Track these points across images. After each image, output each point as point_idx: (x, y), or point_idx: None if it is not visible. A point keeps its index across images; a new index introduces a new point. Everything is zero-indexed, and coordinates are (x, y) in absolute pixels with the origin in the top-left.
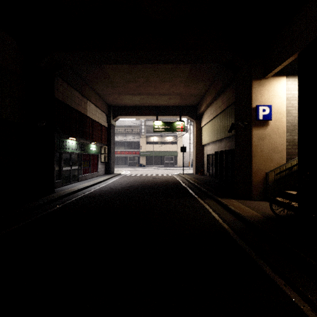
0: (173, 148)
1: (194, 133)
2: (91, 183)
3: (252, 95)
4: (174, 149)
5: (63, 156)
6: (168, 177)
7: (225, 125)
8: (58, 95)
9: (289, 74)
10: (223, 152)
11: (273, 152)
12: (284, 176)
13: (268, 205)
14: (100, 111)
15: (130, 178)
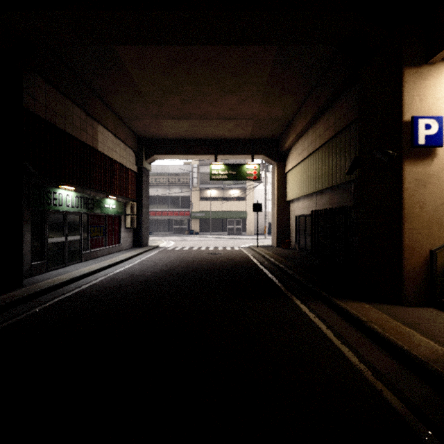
0: (240, 207)
1: (274, 182)
2: (102, 264)
3: (403, 96)
4: (242, 209)
5: (49, 218)
6: (234, 251)
7: (330, 166)
8: (36, 108)
9: None
10: (326, 211)
11: None
12: None
13: None
14: (123, 145)
15: (171, 254)
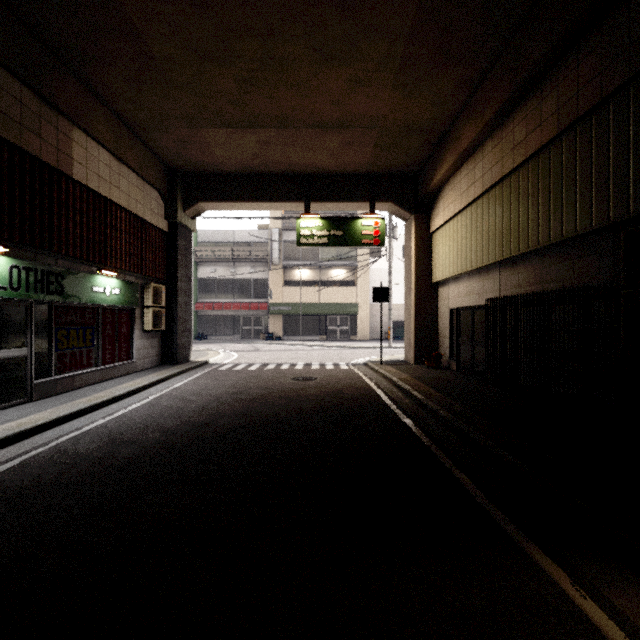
0: (347, 297)
1: (410, 250)
2: (70, 406)
3: None
4: (350, 299)
5: None
6: (340, 373)
7: (544, 203)
8: None
9: None
10: (529, 298)
11: None
12: None
13: None
14: (137, 178)
15: (224, 380)
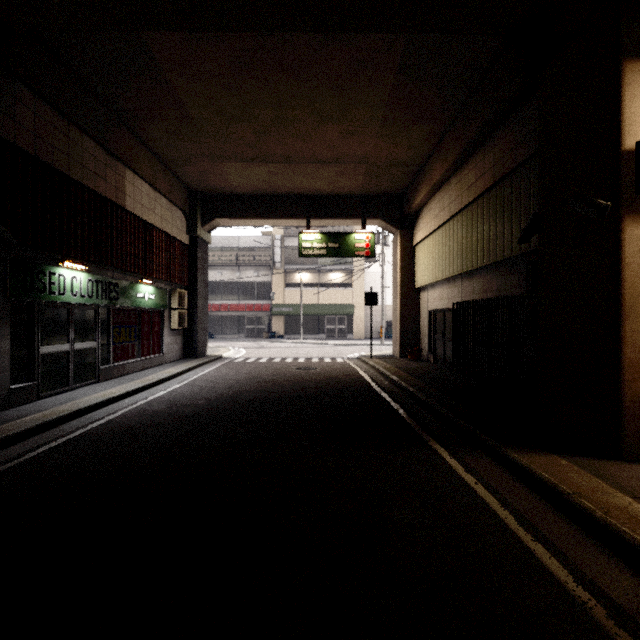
0: (344, 298)
1: (396, 260)
2: (131, 385)
3: (623, 109)
4: (347, 300)
5: (42, 314)
6: (336, 365)
7: (486, 233)
8: (17, 136)
9: None
10: (479, 303)
11: None
12: None
13: None
14: (167, 202)
15: (240, 369)
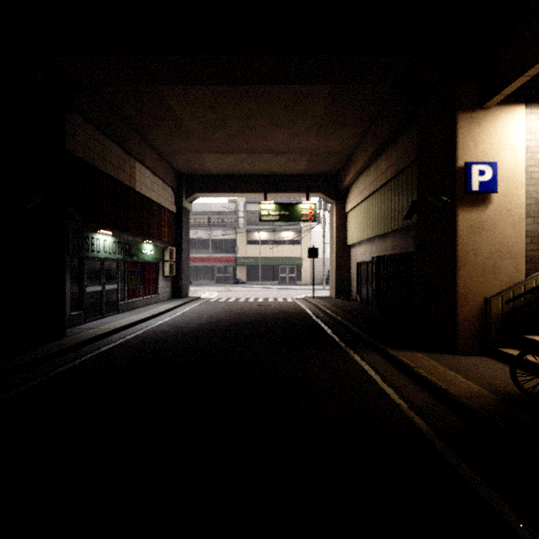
0: (294, 252)
1: (333, 224)
2: (142, 315)
3: (457, 142)
4: (296, 254)
5: (86, 266)
6: (286, 303)
7: (393, 207)
8: (75, 148)
9: (532, 99)
10: (388, 258)
11: (500, 258)
12: (523, 306)
13: (494, 367)
14: (162, 183)
15: (216, 306)
